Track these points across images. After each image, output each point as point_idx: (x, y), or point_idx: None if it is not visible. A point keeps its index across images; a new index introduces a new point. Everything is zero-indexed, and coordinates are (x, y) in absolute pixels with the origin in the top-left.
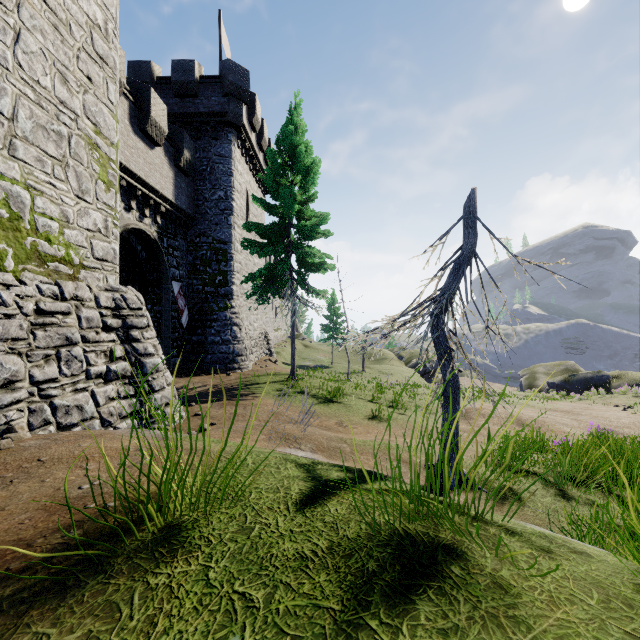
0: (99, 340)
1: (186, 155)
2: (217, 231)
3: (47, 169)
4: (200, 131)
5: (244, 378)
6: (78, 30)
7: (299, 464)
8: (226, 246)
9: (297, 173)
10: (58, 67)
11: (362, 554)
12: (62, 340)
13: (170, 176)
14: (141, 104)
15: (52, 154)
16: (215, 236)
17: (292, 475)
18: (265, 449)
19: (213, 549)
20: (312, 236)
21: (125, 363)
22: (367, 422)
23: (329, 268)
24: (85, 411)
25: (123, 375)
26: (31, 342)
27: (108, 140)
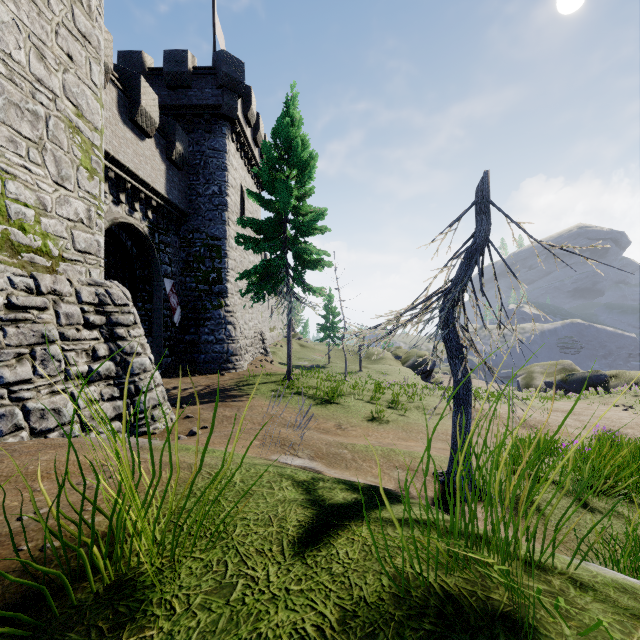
0: (80, 338)
1: (178, 148)
2: (211, 227)
3: (21, 151)
4: (193, 124)
5: (238, 378)
6: (57, 3)
7: (296, 481)
8: (220, 242)
9: (293, 167)
10: (34, 41)
11: (389, 633)
12: (37, 337)
13: (162, 169)
14: (130, 93)
15: (27, 135)
16: (209, 232)
17: (288, 498)
18: (257, 459)
19: (175, 624)
20: (309, 232)
21: (109, 363)
22: (366, 424)
23: (326, 265)
24: (63, 415)
25: (107, 375)
26: (0, 339)
27: (91, 124)
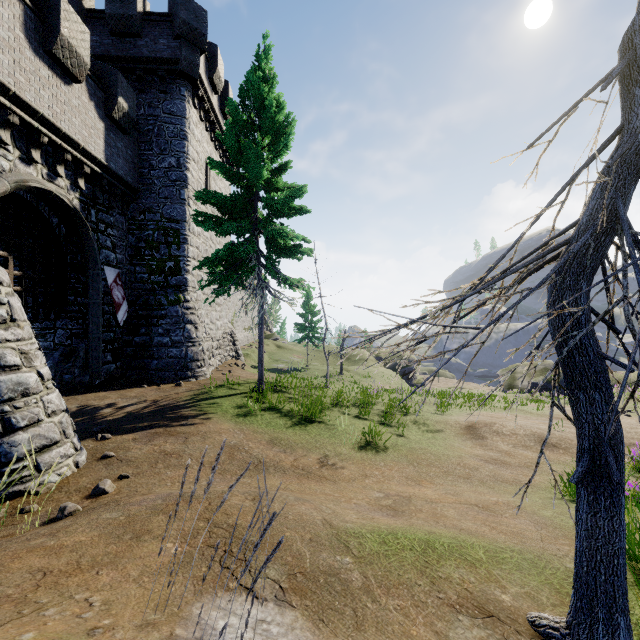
0: None
1: (122, 104)
2: (167, 207)
3: None
4: (145, 82)
5: (197, 390)
6: None
7: None
8: (178, 225)
9: (266, 132)
10: None
11: None
12: None
13: (98, 128)
14: (46, 15)
15: None
16: (164, 213)
17: None
18: None
19: None
20: (284, 212)
21: None
22: (360, 455)
23: (306, 252)
24: None
25: None
26: None
27: None
